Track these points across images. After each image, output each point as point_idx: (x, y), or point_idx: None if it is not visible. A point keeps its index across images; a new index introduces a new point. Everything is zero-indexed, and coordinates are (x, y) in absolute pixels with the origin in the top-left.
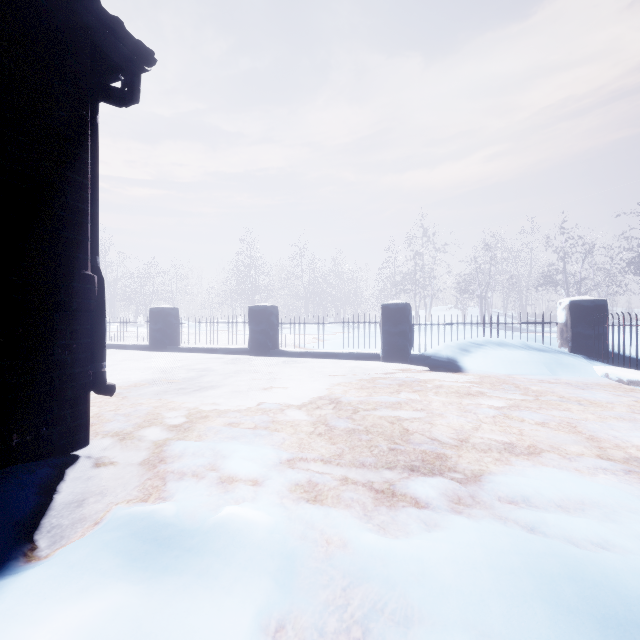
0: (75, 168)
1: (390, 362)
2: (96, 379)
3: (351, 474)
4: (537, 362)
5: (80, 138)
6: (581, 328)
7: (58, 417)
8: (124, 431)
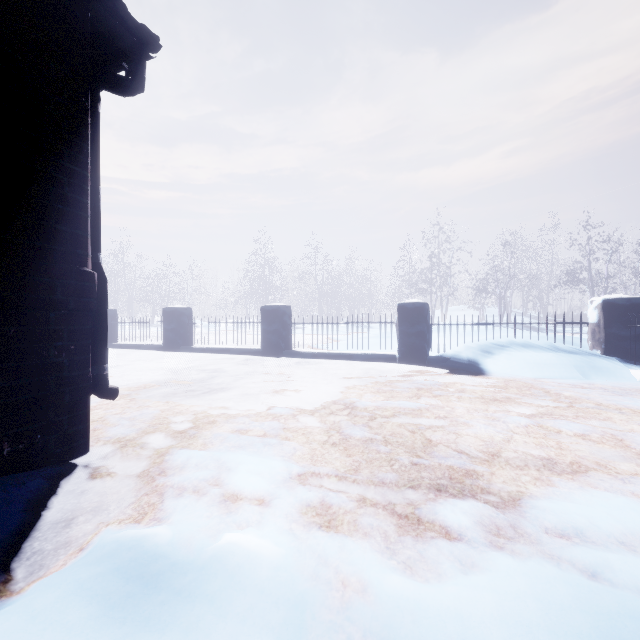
0: (73, 158)
1: (407, 364)
2: (97, 382)
3: (369, 493)
4: (567, 365)
5: (79, 126)
6: (615, 329)
7: (54, 423)
8: (127, 437)
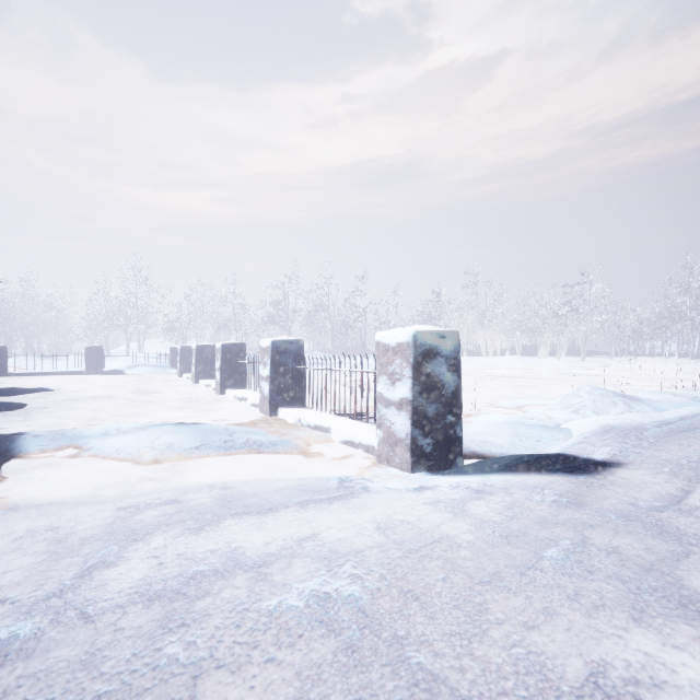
0: None
1: (91, 374)
2: None
3: (75, 385)
4: (155, 370)
5: None
6: (174, 357)
7: None
8: None
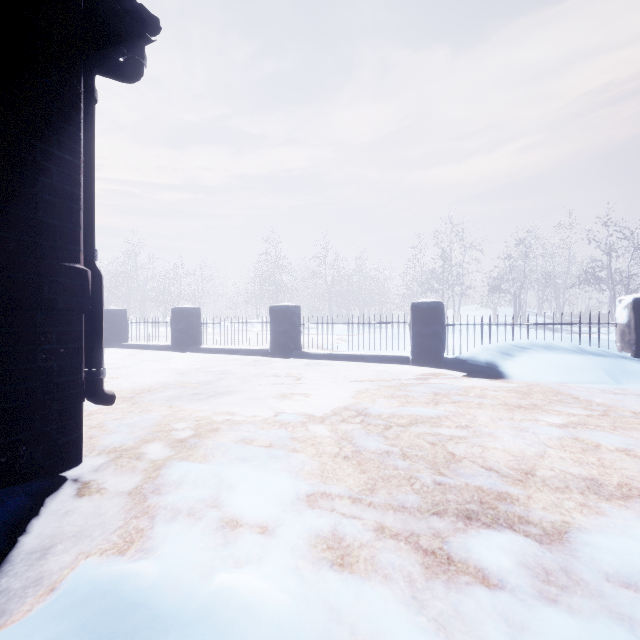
0: (63, 145)
1: (421, 366)
2: (92, 387)
3: (388, 520)
4: (595, 369)
5: (69, 111)
6: None
7: (42, 433)
8: (123, 446)
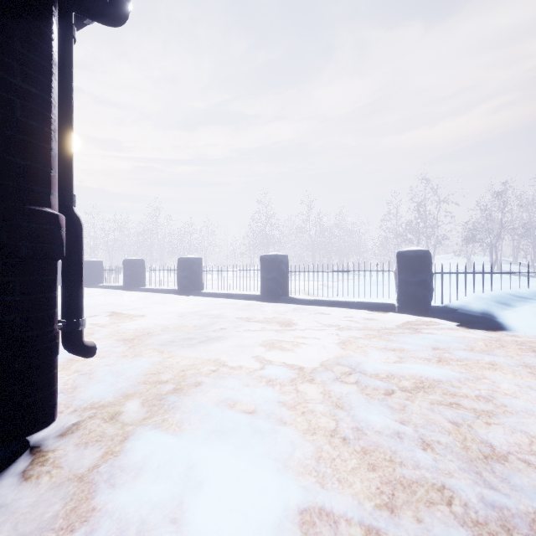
0: (28, 77)
1: (407, 314)
2: (70, 339)
3: None
4: None
5: (36, 40)
6: None
7: (1, 395)
8: (101, 402)
